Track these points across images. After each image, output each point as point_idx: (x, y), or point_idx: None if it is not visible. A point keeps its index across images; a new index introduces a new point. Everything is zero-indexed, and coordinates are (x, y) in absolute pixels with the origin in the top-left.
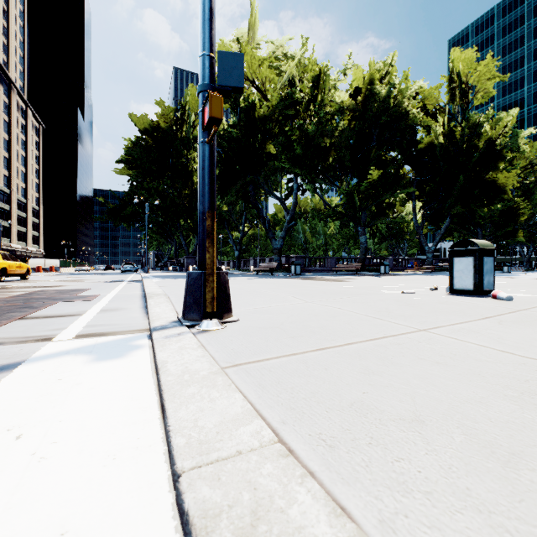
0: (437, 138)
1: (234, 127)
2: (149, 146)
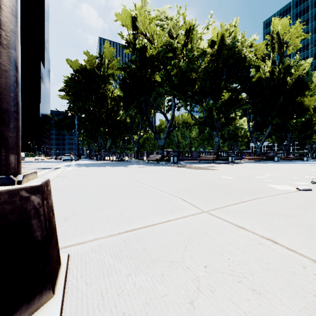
0: (265, 74)
1: (132, 62)
2: (80, 81)
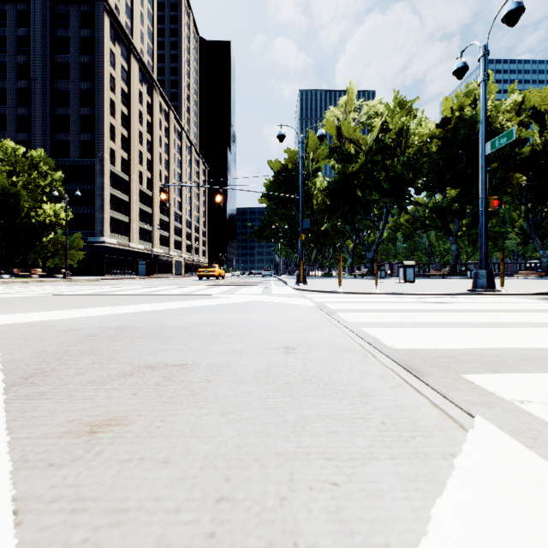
0: (537, 147)
1: (334, 180)
2: (281, 182)
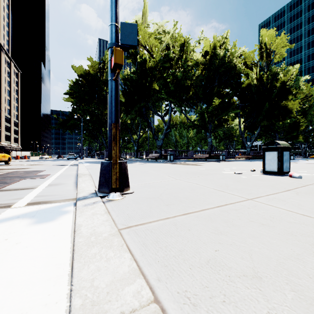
0: (253, 81)
1: (134, 74)
2: (84, 84)
